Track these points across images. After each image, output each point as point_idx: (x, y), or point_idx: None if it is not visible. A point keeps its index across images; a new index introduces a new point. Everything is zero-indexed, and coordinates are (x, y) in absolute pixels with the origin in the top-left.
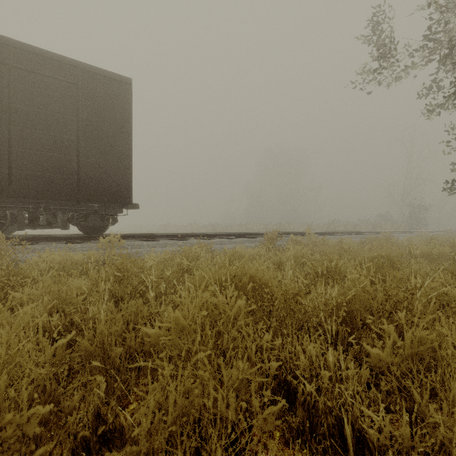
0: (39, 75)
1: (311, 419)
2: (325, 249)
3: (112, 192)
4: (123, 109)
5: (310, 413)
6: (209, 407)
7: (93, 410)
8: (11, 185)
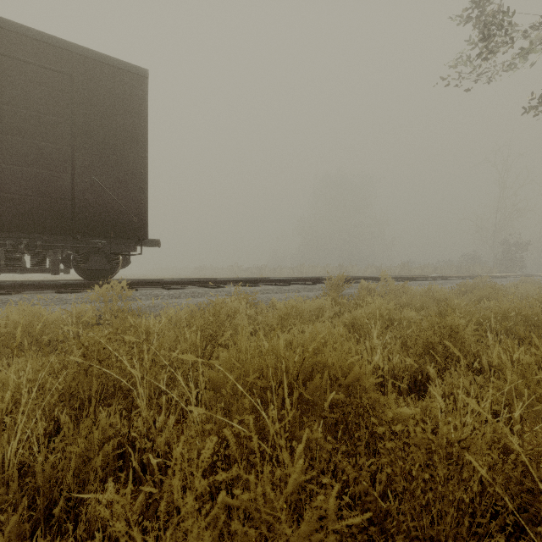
0: (17, 60)
1: None
2: (415, 301)
3: (120, 223)
4: (136, 110)
5: None
6: None
7: None
8: None
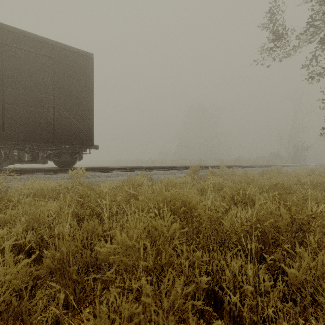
0: (25, 50)
1: None
2: (235, 178)
3: (78, 137)
4: (87, 76)
5: (235, 321)
6: None
7: (52, 320)
8: (4, 131)
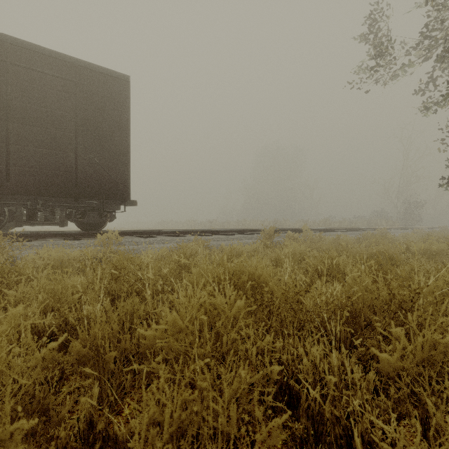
0: (37, 72)
1: (315, 427)
2: (323, 245)
3: (110, 189)
4: (121, 106)
5: (314, 421)
6: (208, 421)
7: (85, 418)
8: (9, 182)
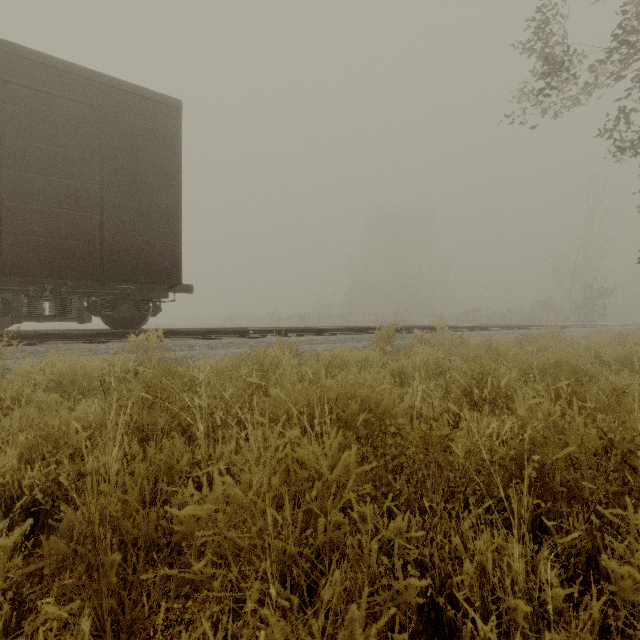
0: (43, 93)
1: None
2: (468, 351)
3: (152, 268)
4: (169, 145)
5: None
6: None
7: None
8: (1, 257)
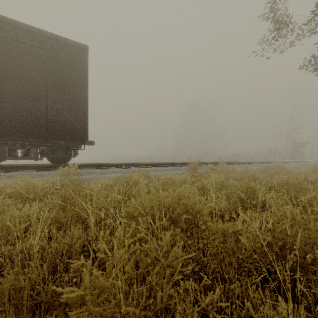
0: (15, 41)
1: None
2: (237, 175)
3: (72, 132)
4: (81, 68)
5: None
6: None
7: None
8: None
